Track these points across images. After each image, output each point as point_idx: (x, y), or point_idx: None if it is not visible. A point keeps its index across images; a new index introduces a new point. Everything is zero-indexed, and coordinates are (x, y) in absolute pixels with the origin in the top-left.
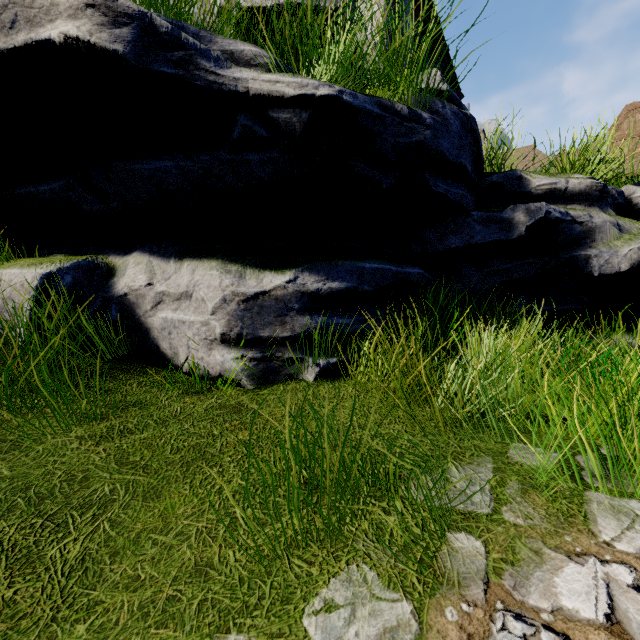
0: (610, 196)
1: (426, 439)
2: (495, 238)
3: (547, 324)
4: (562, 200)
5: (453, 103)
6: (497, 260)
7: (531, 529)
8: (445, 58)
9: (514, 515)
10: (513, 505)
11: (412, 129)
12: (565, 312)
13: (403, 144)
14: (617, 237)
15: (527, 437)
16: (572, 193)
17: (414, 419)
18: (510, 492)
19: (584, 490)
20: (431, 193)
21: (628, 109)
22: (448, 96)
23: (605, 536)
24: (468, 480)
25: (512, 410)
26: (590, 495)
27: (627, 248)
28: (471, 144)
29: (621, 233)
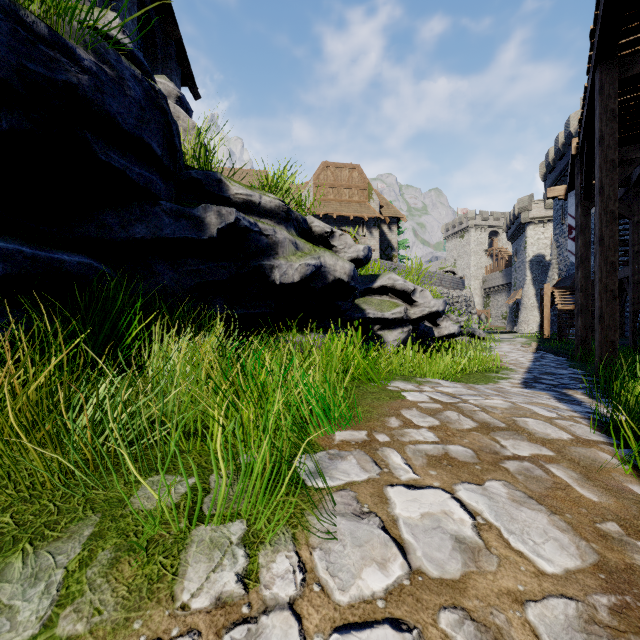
0: (298, 221)
1: (5, 514)
2: (186, 235)
3: (245, 326)
4: (258, 213)
5: (140, 67)
6: (192, 259)
7: (91, 634)
8: (180, 46)
9: (77, 618)
10: (85, 597)
11: (56, 61)
12: (258, 315)
13: (39, 75)
14: (294, 253)
15: (173, 463)
16: (265, 209)
17: (9, 479)
18: (92, 573)
19: (193, 527)
20: (99, 162)
21: (324, 165)
22: (132, 55)
23: (186, 594)
24: (32, 577)
25: (162, 433)
26: (196, 533)
27: (298, 263)
28: (162, 124)
29: (297, 250)
